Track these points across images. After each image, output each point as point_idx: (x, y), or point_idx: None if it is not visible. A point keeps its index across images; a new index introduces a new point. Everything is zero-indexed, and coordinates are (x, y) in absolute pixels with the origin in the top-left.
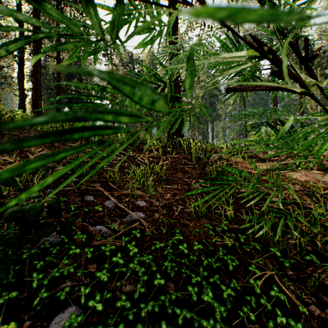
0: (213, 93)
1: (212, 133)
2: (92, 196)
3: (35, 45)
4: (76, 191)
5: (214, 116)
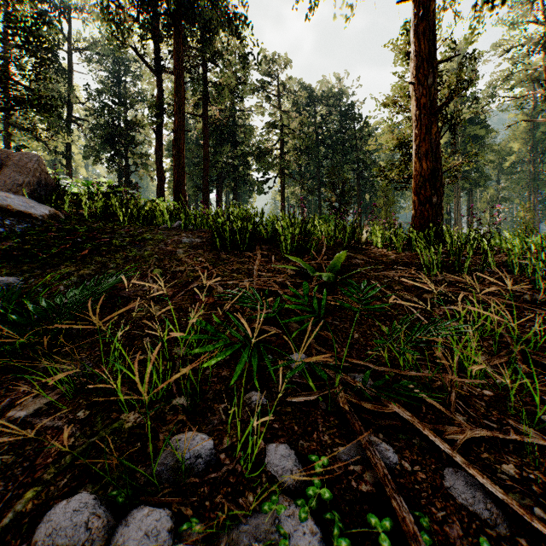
0: (472, 134)
1: (468, 214)
2: (380, 437)
3: (176, 100)
4: (323, 408)
5: (474, 179)
